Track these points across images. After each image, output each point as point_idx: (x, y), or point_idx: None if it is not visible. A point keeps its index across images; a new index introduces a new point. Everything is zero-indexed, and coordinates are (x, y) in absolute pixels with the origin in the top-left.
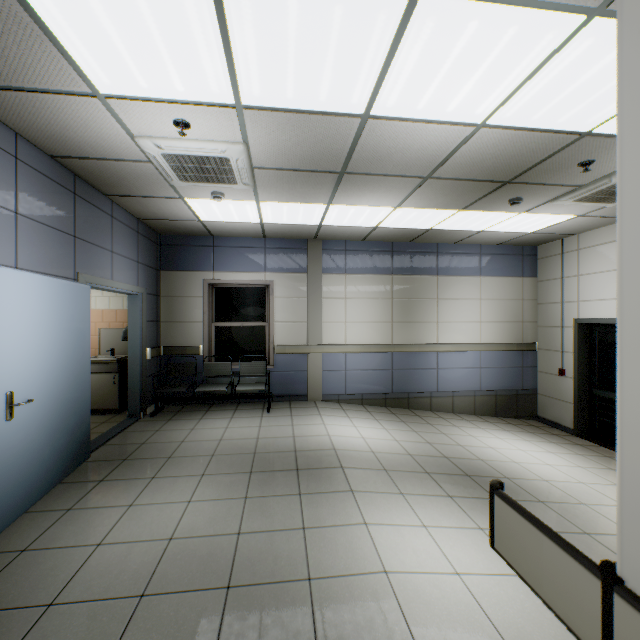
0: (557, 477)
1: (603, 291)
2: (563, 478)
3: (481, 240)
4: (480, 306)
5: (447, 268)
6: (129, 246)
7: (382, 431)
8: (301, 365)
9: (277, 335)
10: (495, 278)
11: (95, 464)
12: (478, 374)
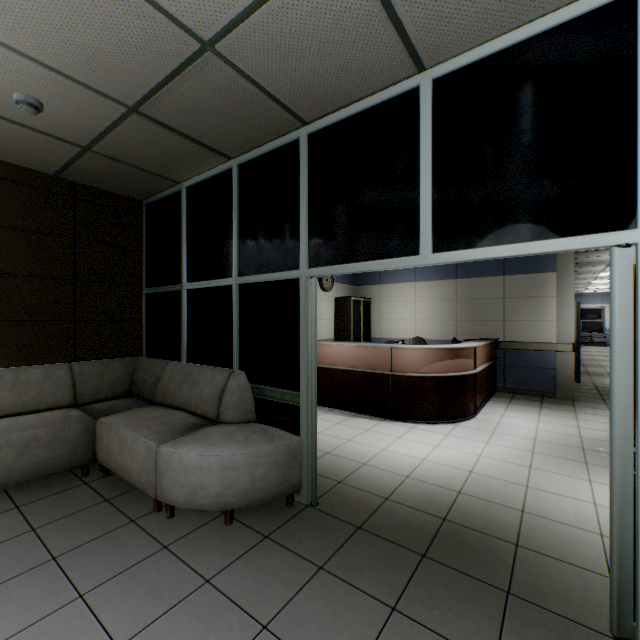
0: None
1: None
2: None
3: None
4: None
5: None
6: None
7: None
8: None
9: (606, 324)
10: None
11: None
12: None
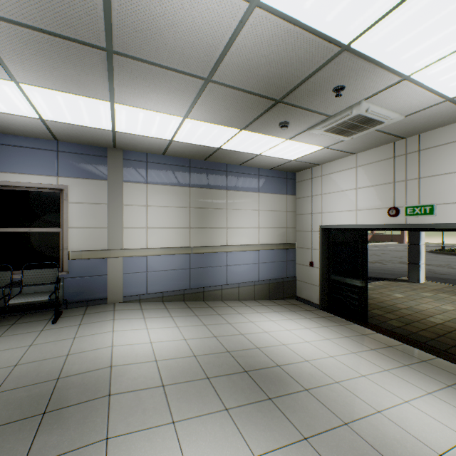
0: (315, 354)
1: (337, 205)
2: (319, 354)
3: (259, 164)
4: (258, 215)
5: (234, 184)
6: None
7: (174, 330)
8: (100, 269)
9: (73, 241)
10: (269, 194)
11: None
12: (257, 268)
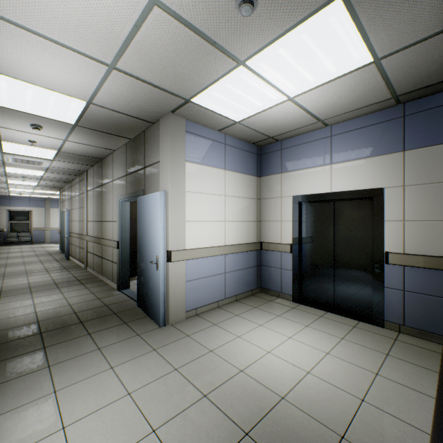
0: None
1: None
2: None
3: None
4: None
5: None
6: None
7: None
8: (43, 233)
9: (34, 225)
10: None
11: None
12: None
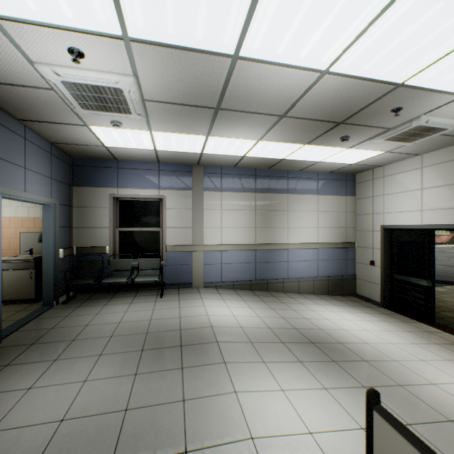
0: (374, 340)
1: (400, 206)
2: (378, 340)
3: (318, 169)
4: (317, 216)
5: (295, 188)
6: (42, 164)
7: (248, 310)
8: (187, 260)
9: (169, 237)
10: (328, 196)
11: (4, 349)
12: (316, 265)
